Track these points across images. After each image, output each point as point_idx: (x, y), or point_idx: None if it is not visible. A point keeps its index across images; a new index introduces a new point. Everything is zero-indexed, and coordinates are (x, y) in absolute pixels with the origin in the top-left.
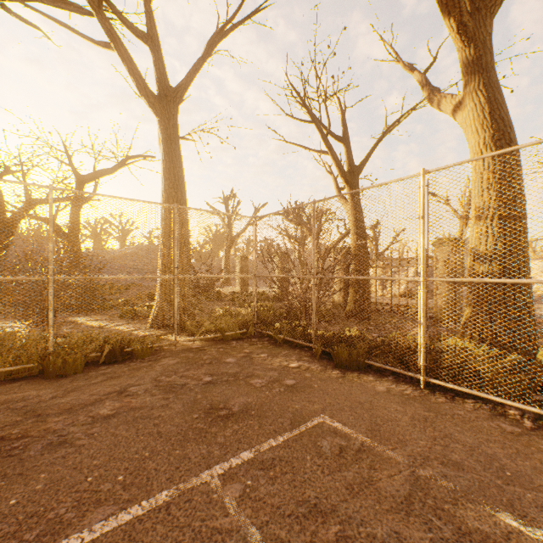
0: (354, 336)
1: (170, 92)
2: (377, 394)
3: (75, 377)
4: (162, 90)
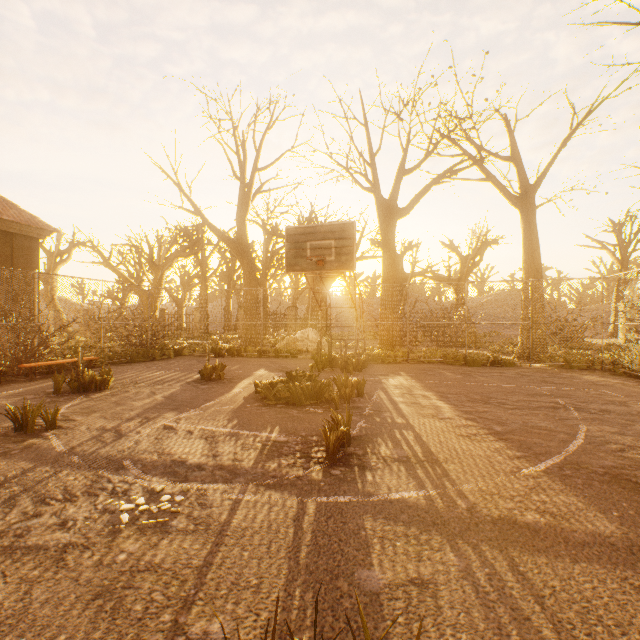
0: None
1: (528, 189)
2: None
3: (478, 367)
4: (522, 190)
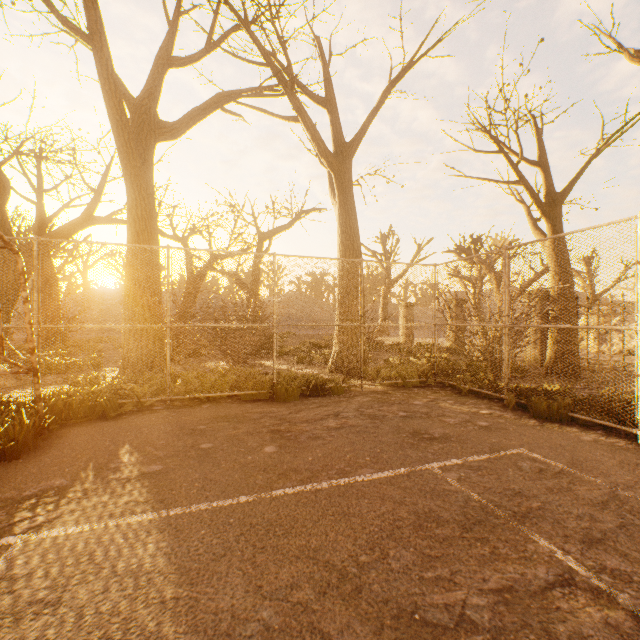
0: (554, 391)
1: (345, 148)
2: (580, 441)
3: (295, 402)
4: (338, 147)
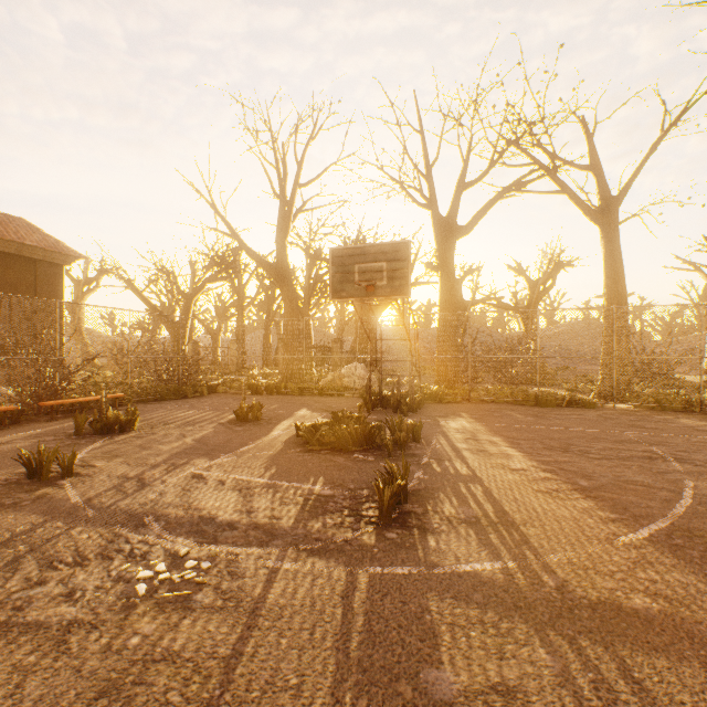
0: None
1: (610, 201)
2: None
3: (552, 408)
4: (603, 203)
